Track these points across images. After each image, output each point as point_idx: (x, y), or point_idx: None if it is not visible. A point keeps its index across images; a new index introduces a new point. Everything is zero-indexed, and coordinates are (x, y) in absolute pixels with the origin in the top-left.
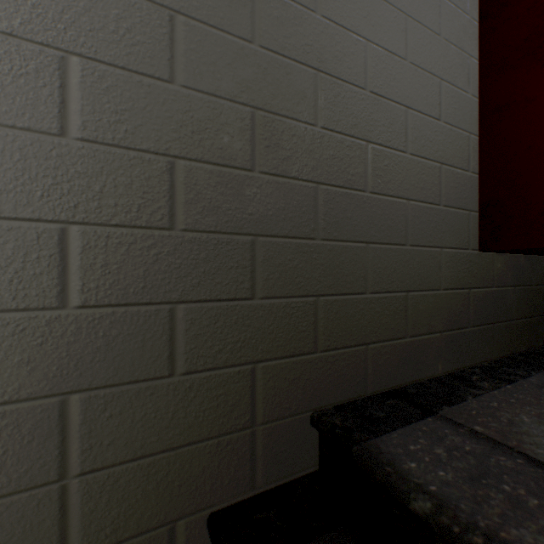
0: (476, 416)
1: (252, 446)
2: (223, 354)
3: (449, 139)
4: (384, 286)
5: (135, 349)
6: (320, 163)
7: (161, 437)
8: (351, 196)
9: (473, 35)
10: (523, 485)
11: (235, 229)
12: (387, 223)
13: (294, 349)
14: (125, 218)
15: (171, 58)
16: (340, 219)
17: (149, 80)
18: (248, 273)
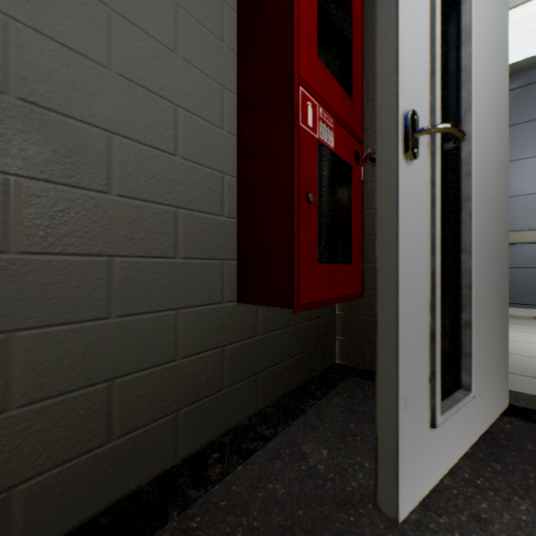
0: None
1: None
2: None
3: (192, 179)
4: (58, 385)
5: None
6: None
7: None
8: None
9: (229, 66)
10: None
11: None
12: (65, 293)
13: None
14: None
15: None
16: None
17: None
18: None
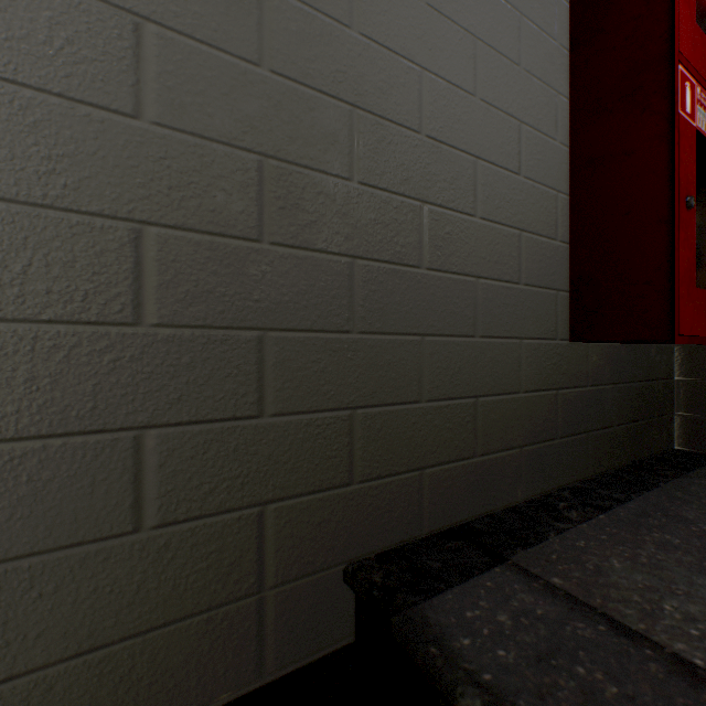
0: (556, 563)
1: (260, 619)
2: (216, 496)
3: (531, 199)
4: (446, 390)
5: (80, 497)
6: (357, 230)
7: (120, 619)
8: (401, 274)
9: (561, 66)
10: (601, 665)
11: (235, 321)
12: (449, 308)
13: (321, 482)
14: (63, 310)
15: (136, 83)
16: (385, 305)
17: (101, 113)
18: (254, 381)
